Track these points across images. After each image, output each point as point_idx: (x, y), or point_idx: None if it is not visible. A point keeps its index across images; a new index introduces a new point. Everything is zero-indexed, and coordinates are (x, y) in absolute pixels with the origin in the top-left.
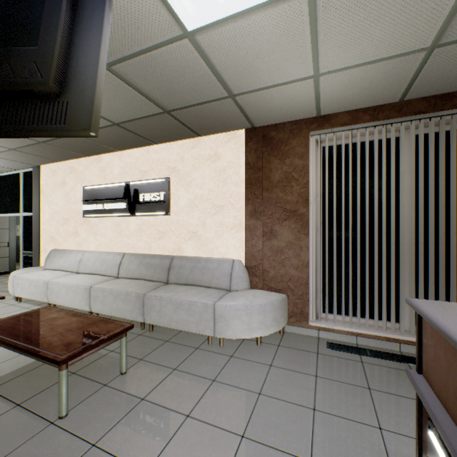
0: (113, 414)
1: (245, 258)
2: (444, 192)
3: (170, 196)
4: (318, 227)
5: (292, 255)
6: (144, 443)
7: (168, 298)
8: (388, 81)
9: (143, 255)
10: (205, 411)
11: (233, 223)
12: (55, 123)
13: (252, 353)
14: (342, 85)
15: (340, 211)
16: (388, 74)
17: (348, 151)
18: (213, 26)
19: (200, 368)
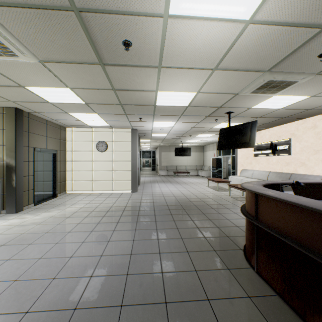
0: None
1: None
2: None
3: (291, 146)
4: None
5: None
6: None
7: None
8: None
9: (278, 172)
10: None
11: None
12: (248, 146)
13: None
14: None
15: None
16: None
17: None
18: (287, 106)
19: None
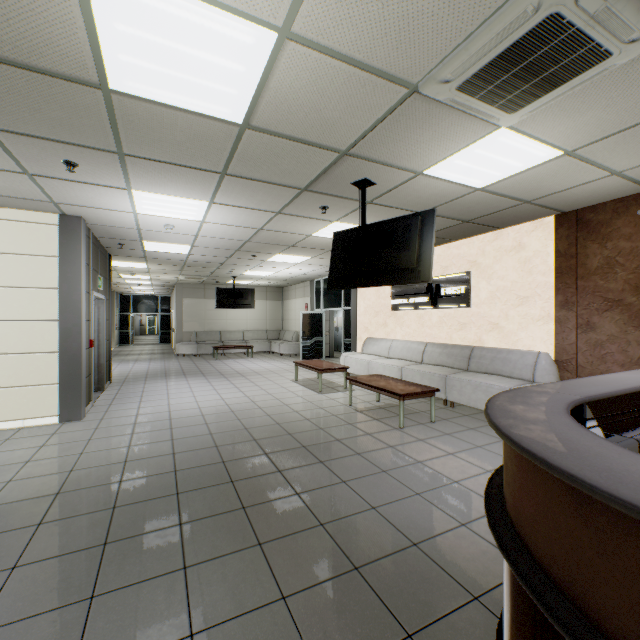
0: (429, 434)
1: (554, 352)
2: None
3: (470, 289)
4: None
5: (615, 350)
6: (449, 446)
7: (467, 380)
8: None
9: (444, 345)
10: (491, 448)
11: (540, 314)
12: (415, 279)
13: None
14: None
15: None
16: None
17: None
18: (497, 182)
19: (493, 432)
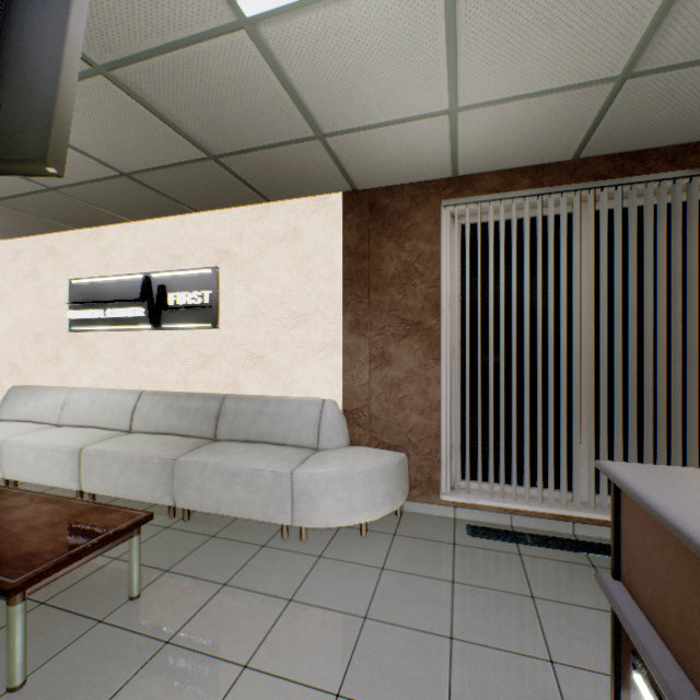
0: (113, 675)
1: (343, 398)
2: (636, 296)
3: (220, 297)
4: (455, 348)
5: (415, 391)
6: None
7: (215, 464)
8: (558, 126)
9: (175, 395)
10: (275, 656)
11: (323, 341)
12: None
13: (353, 549)
14: (491, 128)
15: (487, 324)
16: (558, 115)
17: (499, 232)
18: (289, 11)
19: (268, 579)
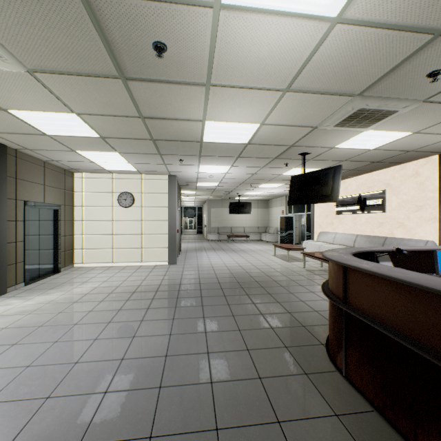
0: None
1: (438, 240)
2: None
3: (385, 201)
4: None
5: None
6: None
7: None
8: None
9: (368, 236)
10: None
11: (429, 217)
12: (330, 200)
13: None
14: None
15: None
16: None
17: None
18: (381, 146)
19: None
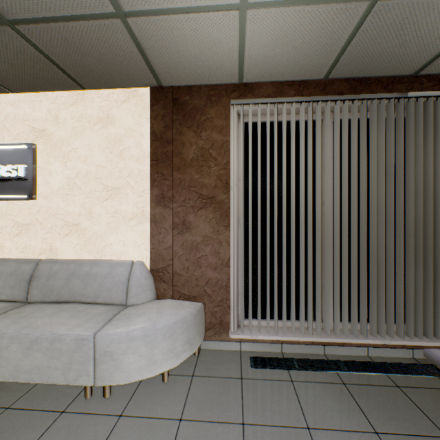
0: None
1: (150, 259)
2: (366, 180)
3: (36, 171)
4: (241, 217)
5: (210, 252)
6: None
7: (13, 333)
8: (321, 42)
9: None
10: None
11: (133, 211)
12: None
13: (154, 400)
14: (272, 35)
15: (264, 199)
16: (323, 31)
17: (272, 130)
18: None
19: None
